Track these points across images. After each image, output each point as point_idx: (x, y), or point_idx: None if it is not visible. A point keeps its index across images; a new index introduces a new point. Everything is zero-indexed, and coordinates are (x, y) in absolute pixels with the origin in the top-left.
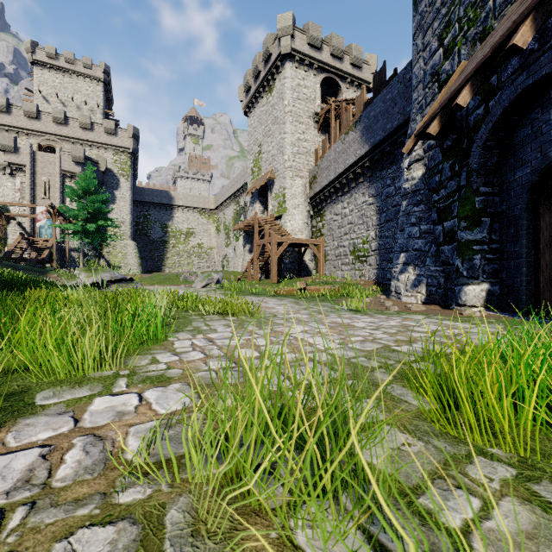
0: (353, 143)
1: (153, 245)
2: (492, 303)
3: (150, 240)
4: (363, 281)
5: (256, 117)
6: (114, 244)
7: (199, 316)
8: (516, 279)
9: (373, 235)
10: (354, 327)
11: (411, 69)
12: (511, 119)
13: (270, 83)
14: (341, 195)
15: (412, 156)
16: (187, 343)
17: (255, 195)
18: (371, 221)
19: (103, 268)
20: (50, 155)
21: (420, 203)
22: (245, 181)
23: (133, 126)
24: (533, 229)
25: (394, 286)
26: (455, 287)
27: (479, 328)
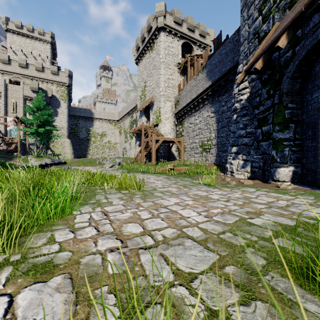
0: (201, 80)
1: (81, 141)
2: (296, 179)
3: (79, 138)
4: (207, 164)
5: (143, 65)
6: (57, 141)
7: (102, 189)
8: (313, 164)
9: (213, 136)
10: (211, 199)
11: (238, 34)
12: (311, 58)
13: (151, 44)
14: (194, 112)
15: (241, 86)
16: (86, 217)
17: (142, 112)
18: (212, 127)
19: (47, 156)
20: (17, 86)
21: (246, 115)
22: (136, 104)
23: (68, 70)
24: None
25: (229, 167)
26: (271, 169)
27: (299, 199)
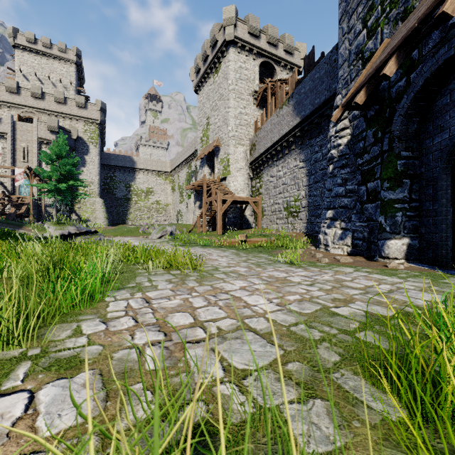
0: (286, 116)
1: (118, 202)
2: (412, 255)
3: (116, 197)
4: (295, 233)
5: (205, 94)
6: (84, 201)
7: (146, 269)
8: (434, 235)
9: (303, 194)
10: (290, 282)
11: (336, 52)
12: (431, 89)
13: (216, 65)
14: (276, 160)
15: (339, 125)
16: (122, 305)
17: (204, 160)
18: (301, 182)
19: (71, 222)
20: (28, 125)
21: (346, 166)
22: (196, 148)
23: (100, 101)
24: (451, 190)
25: (323, 239)
26: (379, 241)
27: (408, 282)
